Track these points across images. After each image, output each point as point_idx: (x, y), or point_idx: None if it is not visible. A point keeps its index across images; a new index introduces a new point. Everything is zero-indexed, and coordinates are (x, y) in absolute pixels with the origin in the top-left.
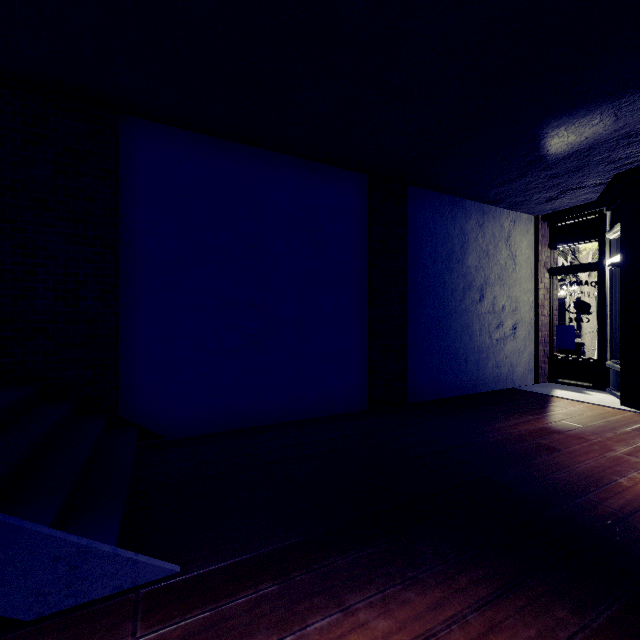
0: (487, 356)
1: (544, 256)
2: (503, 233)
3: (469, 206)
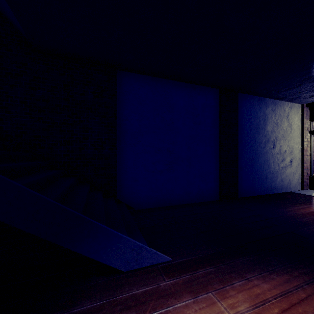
0: (277, 175)
1: (307, 124)
2: (285, 114)
3: (267, 101)
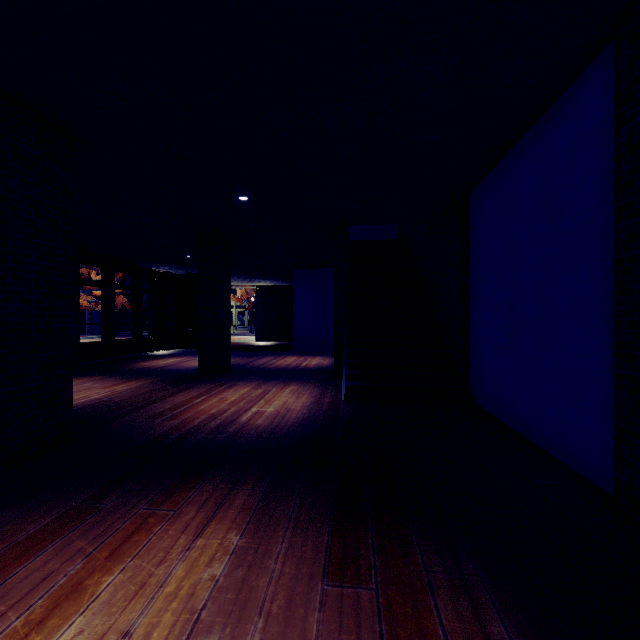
0: None
1: None
2: None
3: None
